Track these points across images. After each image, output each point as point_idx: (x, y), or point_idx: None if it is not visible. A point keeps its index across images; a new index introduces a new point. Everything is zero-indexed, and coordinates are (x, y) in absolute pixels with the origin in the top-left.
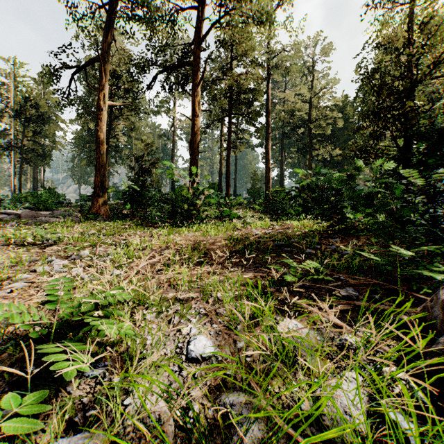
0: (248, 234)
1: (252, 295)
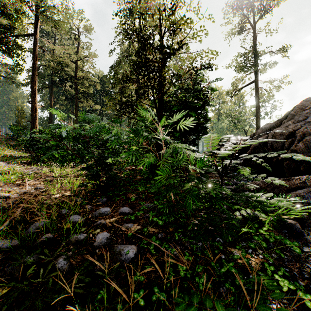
0: None
1: None
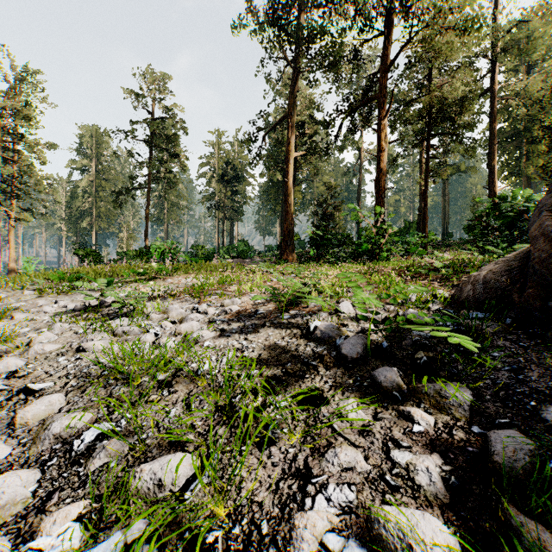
0: (420, 262)
1: (392, 277)
